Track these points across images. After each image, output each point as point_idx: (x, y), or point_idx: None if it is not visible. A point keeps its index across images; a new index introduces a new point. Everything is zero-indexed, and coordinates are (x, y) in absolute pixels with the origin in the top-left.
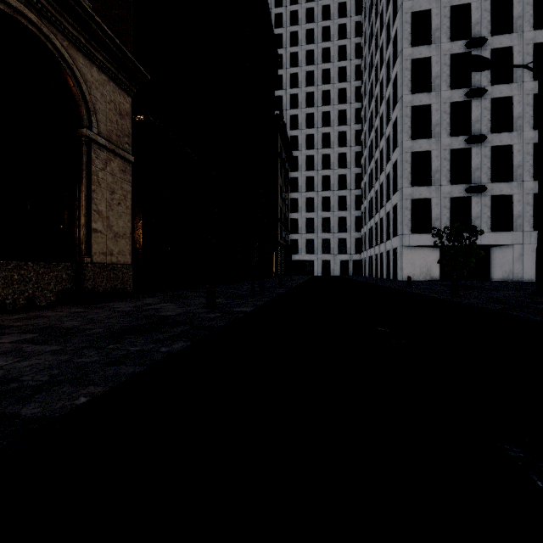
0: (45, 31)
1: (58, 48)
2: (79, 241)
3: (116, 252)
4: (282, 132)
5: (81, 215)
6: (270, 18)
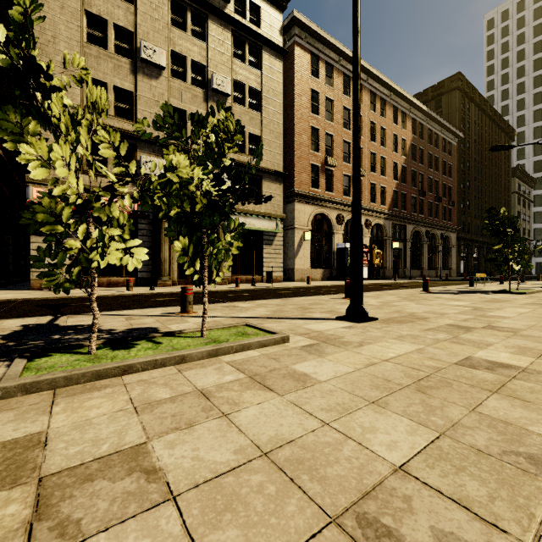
0: (448, 234)
1: (449, 235)
2: (449, 266)
3: (454, 267)
4: (519, 175)
5: (450, 261)
6: (505, 124)
